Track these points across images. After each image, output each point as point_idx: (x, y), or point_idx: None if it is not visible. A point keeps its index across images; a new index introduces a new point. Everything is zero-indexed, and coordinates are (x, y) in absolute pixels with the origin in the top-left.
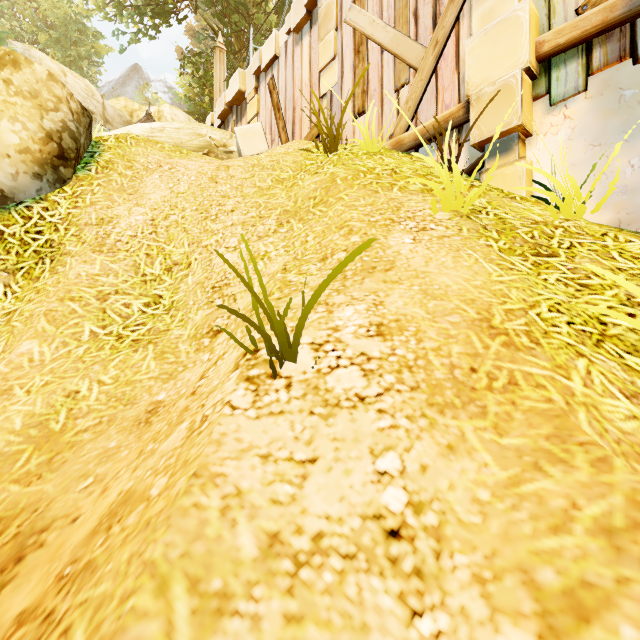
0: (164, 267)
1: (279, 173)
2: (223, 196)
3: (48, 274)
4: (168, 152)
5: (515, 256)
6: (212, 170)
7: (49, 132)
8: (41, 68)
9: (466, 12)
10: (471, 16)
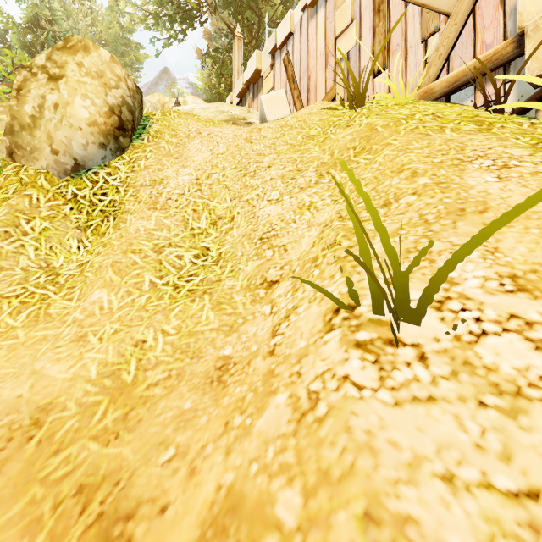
0: (209, 221)
1: (308, 130)
2: (259, 154)
3: (112, 230)
4: (203, 122)
5: None
6: (246, 132)
7: (112, 106)
8: (105, 52)
9: None
10: None
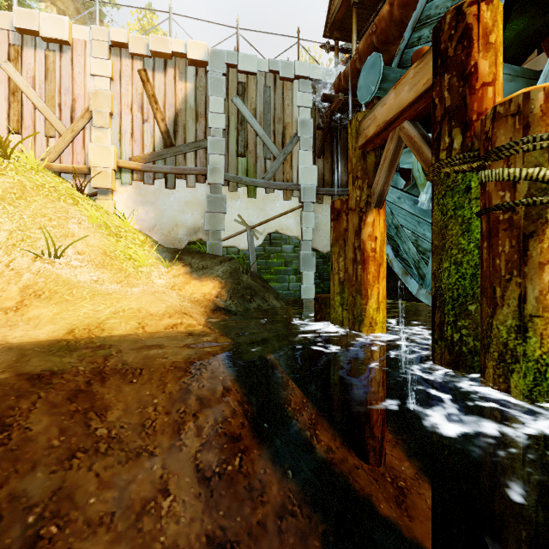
0: None
1: None
2: None
3: None
4: None
5: (111, 237)
6: None
7: None
8: None
9: (89, 128)
10: (91, 133)
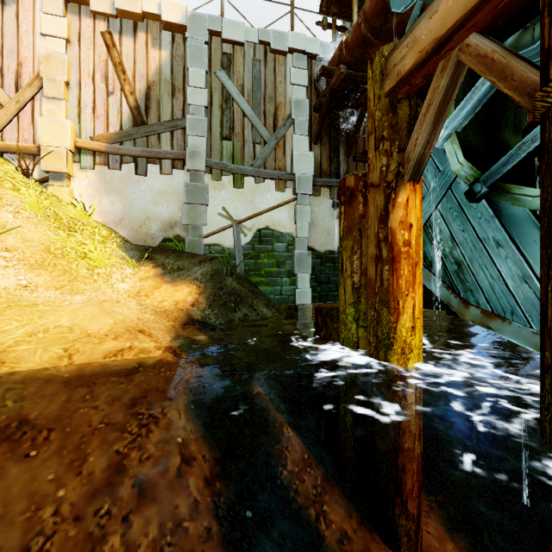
0: None
1: None
2: None
3: None
4: None
5: (61, 230)
6: None
7: None
8: None
9: (39, 98)
10: (42, 105)
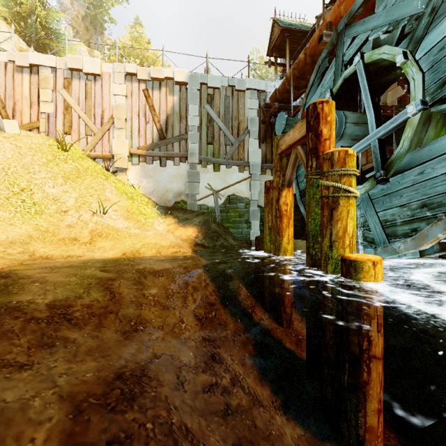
0: (20, 189)
1: (46, 156)
2: (31, 164)
3: None
4: None
5: (129, 200)
6: (16, 148)
7: None
8: None
9: (112, 129)
10: (114, 132)
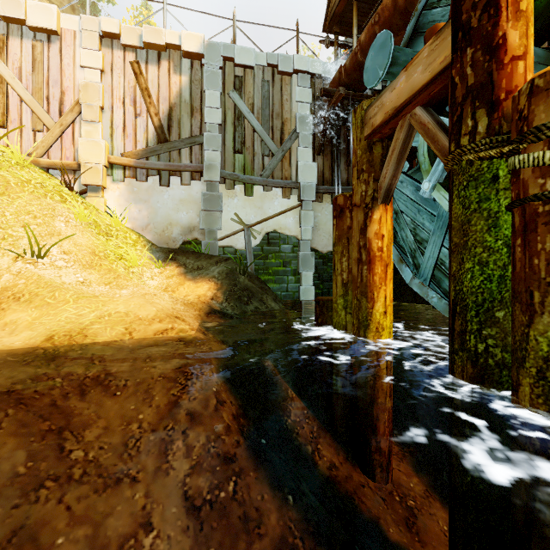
0: None
1: None
2: None
3: None
4: None
5: (101, 236)
6: None
7: None
8: None
9: (78, 122)
10: (81, 127)
